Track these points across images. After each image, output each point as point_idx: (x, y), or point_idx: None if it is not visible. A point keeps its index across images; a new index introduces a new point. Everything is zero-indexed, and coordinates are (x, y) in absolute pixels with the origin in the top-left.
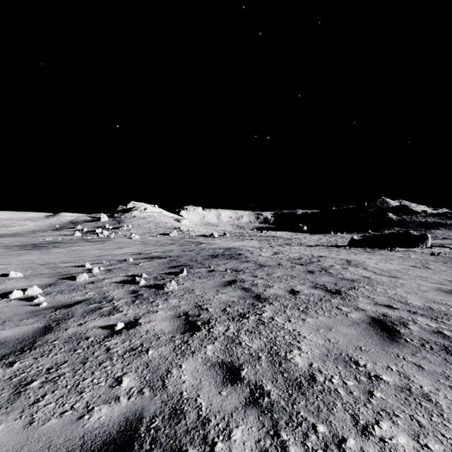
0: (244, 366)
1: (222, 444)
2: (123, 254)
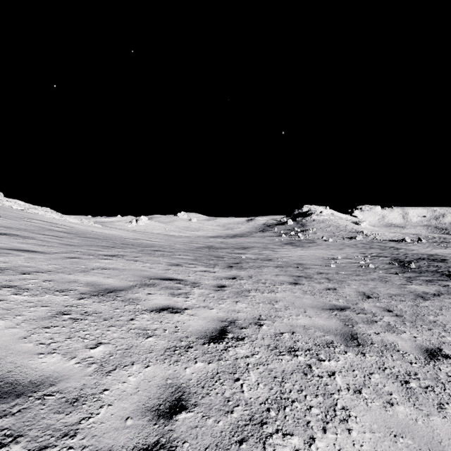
0: (450, 277)
1: (446, 279)
2: (354, 253)
